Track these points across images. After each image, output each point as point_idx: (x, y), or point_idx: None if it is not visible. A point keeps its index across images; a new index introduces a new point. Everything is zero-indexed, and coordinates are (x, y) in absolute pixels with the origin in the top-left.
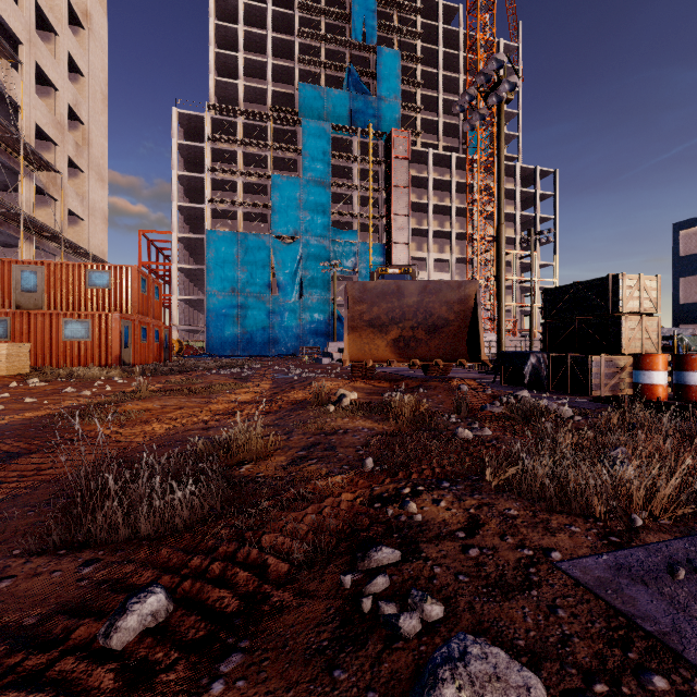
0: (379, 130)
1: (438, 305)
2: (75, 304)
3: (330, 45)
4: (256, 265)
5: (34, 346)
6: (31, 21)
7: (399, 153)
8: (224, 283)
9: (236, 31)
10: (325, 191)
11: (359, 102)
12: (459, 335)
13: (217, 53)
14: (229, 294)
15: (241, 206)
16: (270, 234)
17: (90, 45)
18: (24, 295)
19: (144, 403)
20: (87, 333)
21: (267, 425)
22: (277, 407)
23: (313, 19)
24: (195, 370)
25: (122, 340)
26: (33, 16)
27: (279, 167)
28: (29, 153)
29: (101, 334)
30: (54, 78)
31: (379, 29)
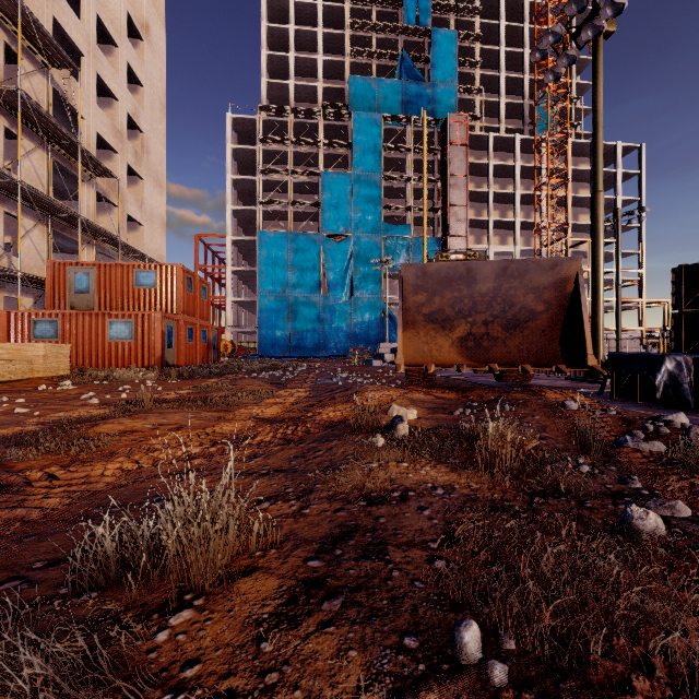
0: (434, 117)
1: (521, 292)
2: (124, 304)
3: (381, 33)
4: (306, 264)
5: (81, 347)
6: (92, 33)
7: (455, 139)
8: (275, 284)
9: (287, 31)
10: (376, 185)
11: (413, 90)
12: (548, 332)
13: (269, 56)
14: (279, 295)
15: (291, 206)
16: (320, 233)
17: (149, 56)
18: (77, 297)
19: (131, 421)
20: (131, 334)
21: (277, 469)
22: (302, 432)
23: (363, 9)
24: (236, 373)
25: (165, 340)
26: (94, 29)
27: (329, 164)
28: (87, 158)
29: (144, 335)
30: (114, 89)
31: (434, 11)
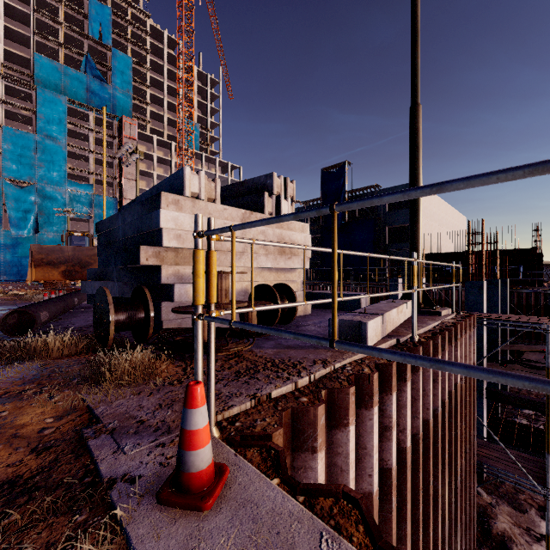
0: (114, 111)
1: (84, 256)
2: None
3: (68, 31)
4: None
5: None
6: None
7: (129, 134)
8: None
9: None
10: (61, 149)
11: (96, 86)
12: None
13: None
14: None
15: None
16: (1, 177)
17: None
18: None
19: None
20: None
21: None
22: None
23: (50, 2)
24: None
25: None
26: None
27: (12, 118)
28: None
29: None
30: None
31: (115, 35)
